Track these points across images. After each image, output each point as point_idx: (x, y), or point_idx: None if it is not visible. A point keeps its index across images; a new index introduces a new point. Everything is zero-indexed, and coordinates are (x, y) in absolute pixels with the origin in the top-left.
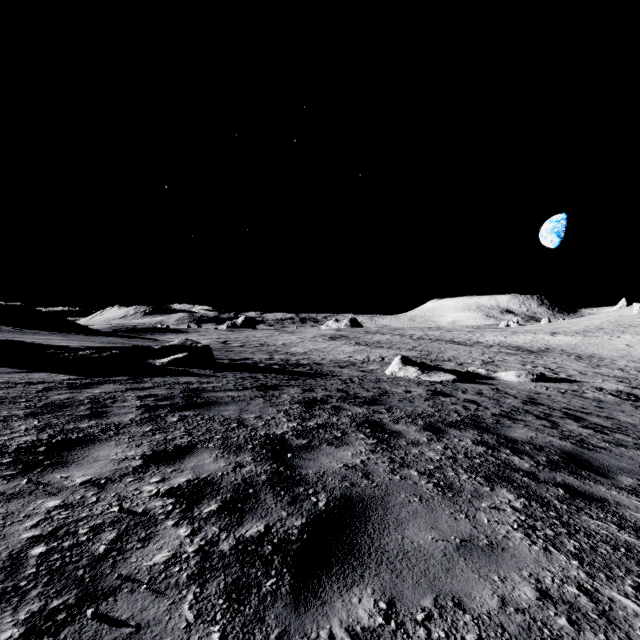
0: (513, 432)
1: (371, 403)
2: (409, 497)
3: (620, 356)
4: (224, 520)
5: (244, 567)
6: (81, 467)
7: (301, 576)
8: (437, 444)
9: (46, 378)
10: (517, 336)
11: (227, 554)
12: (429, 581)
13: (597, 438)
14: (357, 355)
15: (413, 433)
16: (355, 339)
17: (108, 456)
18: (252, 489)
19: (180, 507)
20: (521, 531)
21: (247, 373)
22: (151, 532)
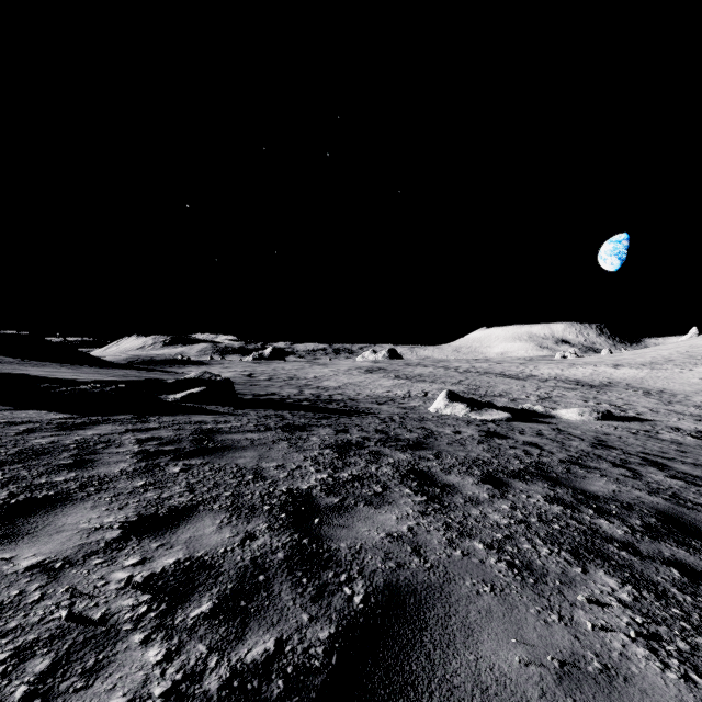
0: (590, 484)
1: (416, 447)
2: (477, 585)
3: (694, 391)
4: (217, 631)
5: None
6: (35, 542)
7: None
8: (502, 502)
9: (33, 417)
10: (575, 369)
11: (213, 699)
12: None
13: (692, 492)
14: (397, 390)
15: (470, 487)
16: (394, 372)
17: (77, 524)
18: (263, 575)
19: (157, 608)
20: (642, 643)
21: (272, 410)
22: (105, 656)
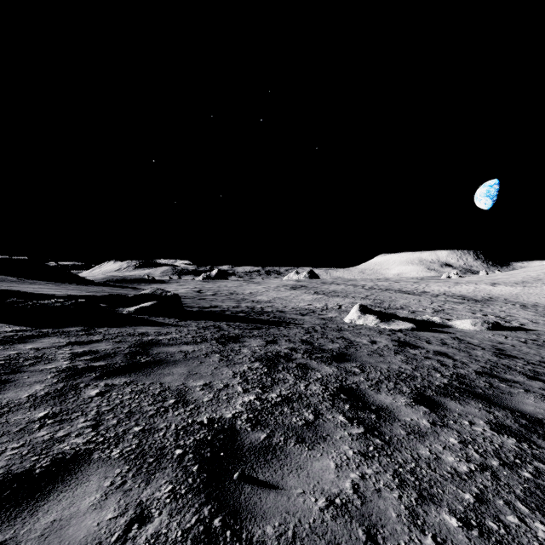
0: (522, 403)
1: (340, 359)
2: None
3: None
4: None
5: None
6: None
7: None
8: (447, 433)
9: None
10: (460, 286)
11: None
12: None
13: None
14: (316, 303)
15: (405, 410)
16: (313, 289)
17: None
18: None
19: None
20: None
21: (211, 322)
22: None
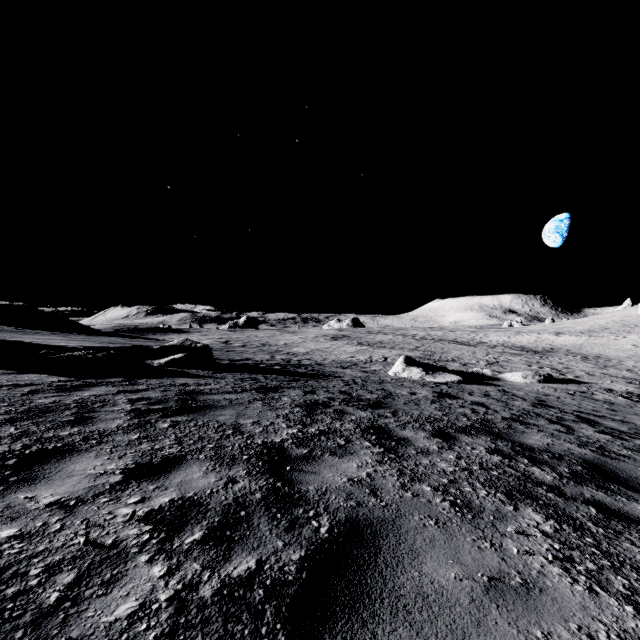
0: (528, 438)
1: (375, 406)
2: (424, 520)
3: (627, 356)
4: (208, 553)
5: (228, 622)
6: (51, 484)
7: (298, 635)
8: (449, 453)
9: (35, 380)
10: (521, 336)
11: (208, 603)
12: (457, 639)
13: (617, 445)
14: (359, 355)
15: (422, 440)
16: (357, 339)
17: (84, 470)
18: (244, 511)
19: (158, 536)
20: (557, 564)
21: (247, 374)
22: (118, 572)
